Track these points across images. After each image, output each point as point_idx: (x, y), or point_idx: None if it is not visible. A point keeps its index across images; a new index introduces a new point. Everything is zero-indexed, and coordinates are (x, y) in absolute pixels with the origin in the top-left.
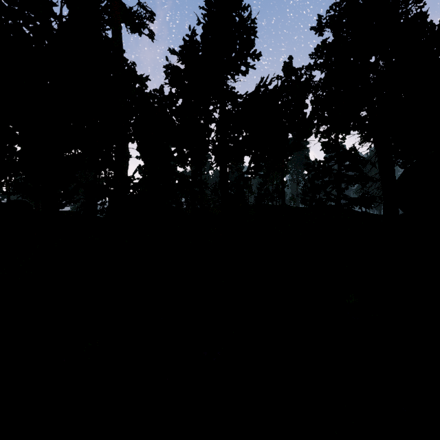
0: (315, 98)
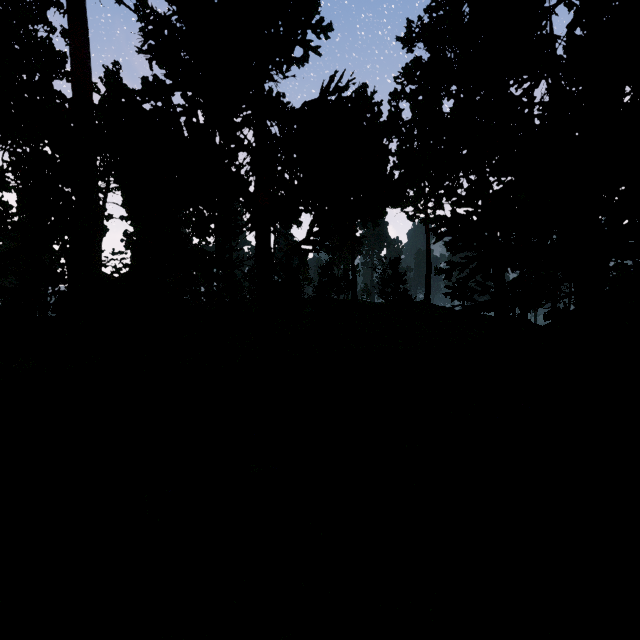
0: (402, 144)
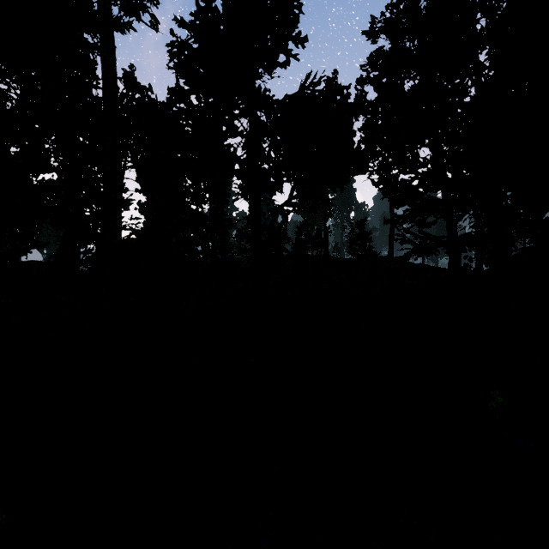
0: (367, 121)
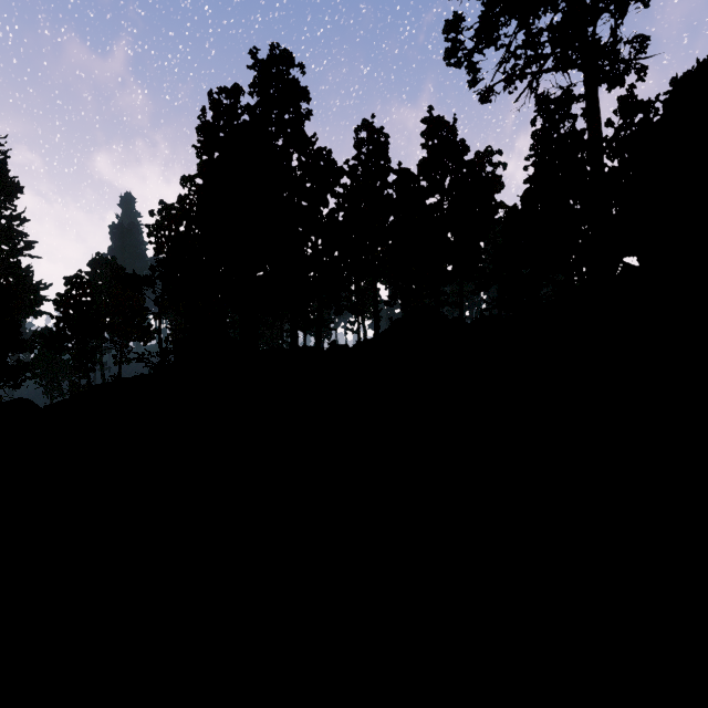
0: None
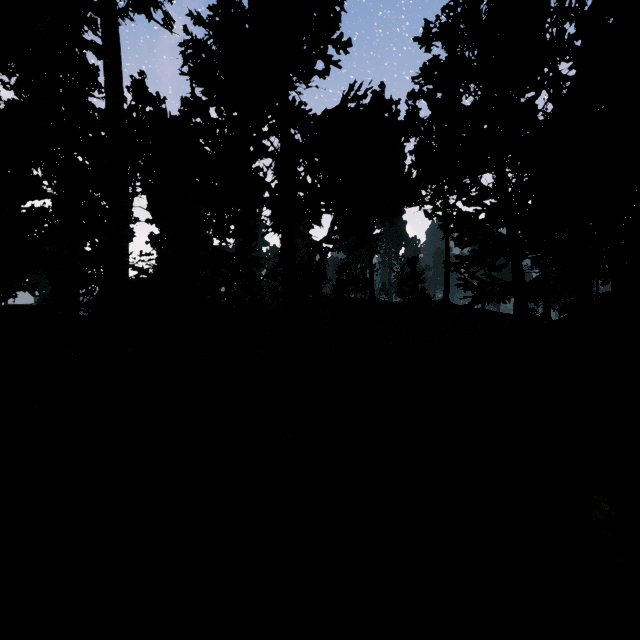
0: (419, 143)
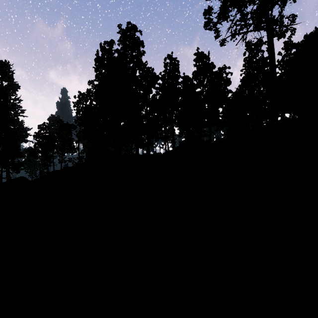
0: None
